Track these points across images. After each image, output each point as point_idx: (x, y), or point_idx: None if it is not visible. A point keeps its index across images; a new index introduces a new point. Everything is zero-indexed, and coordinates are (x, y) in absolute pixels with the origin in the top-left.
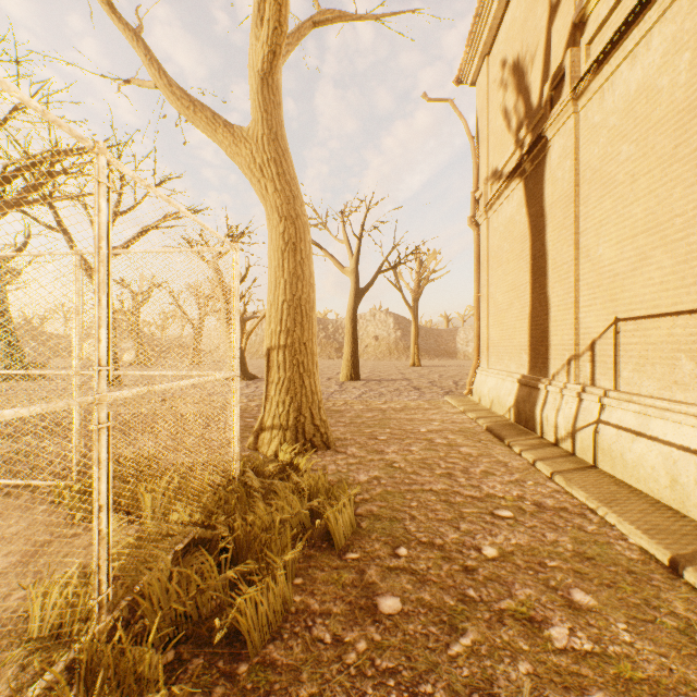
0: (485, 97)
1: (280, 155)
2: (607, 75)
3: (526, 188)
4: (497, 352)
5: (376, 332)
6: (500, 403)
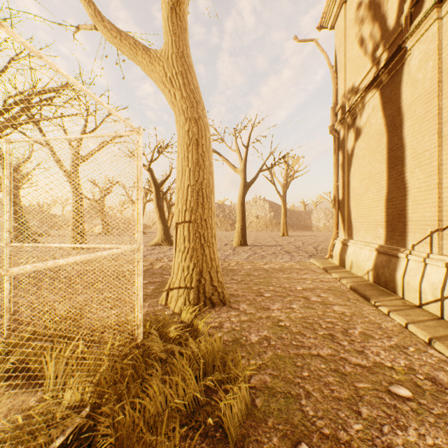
0: (342, 34)
1: (186, 69)
2: None
3: (382, 96)
4: (353, 226)
5: (257, 213)
6: (358, 266)
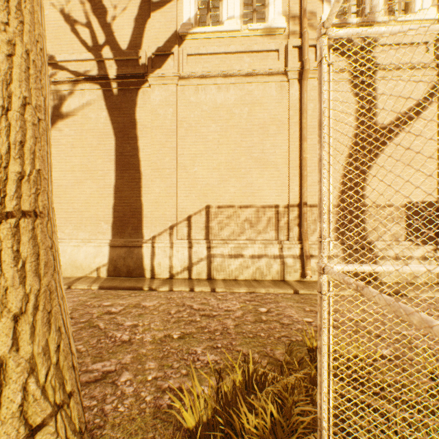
0: None
1: None
2: (203, 83)
3: (109, 99)
4: None
5: None
6: (79, 266)
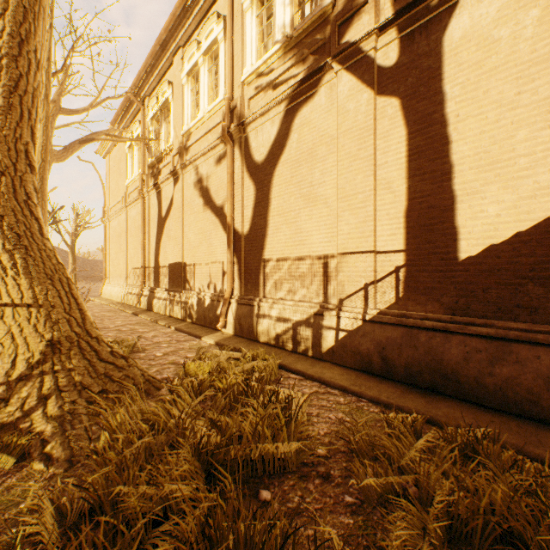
0: (109, 170)
1: None
2: (131, 207)
3: (120, 220)
4: (113, 276)
5: None
6: (111, 295)
